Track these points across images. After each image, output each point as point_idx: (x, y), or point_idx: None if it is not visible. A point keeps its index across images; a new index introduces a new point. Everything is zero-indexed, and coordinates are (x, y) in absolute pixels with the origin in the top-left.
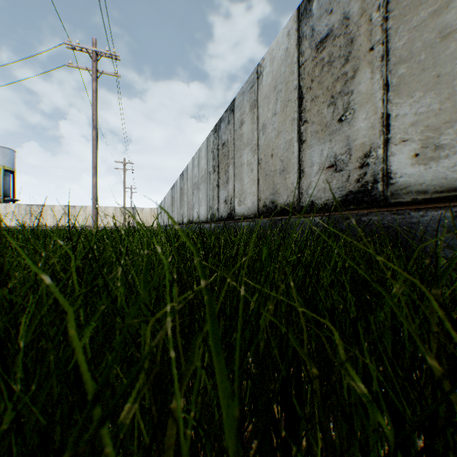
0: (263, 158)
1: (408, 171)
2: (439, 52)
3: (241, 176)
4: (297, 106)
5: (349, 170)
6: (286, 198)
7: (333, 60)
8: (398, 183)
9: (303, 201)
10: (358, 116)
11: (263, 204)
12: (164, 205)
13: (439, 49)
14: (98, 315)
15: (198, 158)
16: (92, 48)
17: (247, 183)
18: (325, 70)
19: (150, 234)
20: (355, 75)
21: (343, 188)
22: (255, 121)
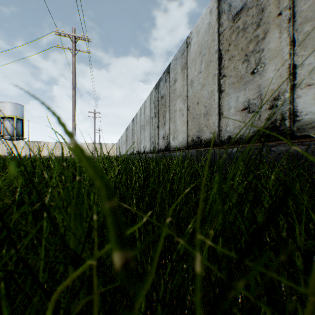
0: (191, 105)
1: (313, 109)
2: None
3: (175, 119)
4: (217, 64)
5: (260, 111)
6: (209, 134)
7: (247, 27)
8: (304, 120)
9: (222, 136)
10: (267, 68)
11: (191, 139)
12: (121, 141)
13: None
14: (21, 251)
15: (144, 107)
16: (72, 34)
17: (179, 124)
18: (240, 35)
19: (95, 160)
20: (265, 36)
21: (255, 125)
22: (185, 78)
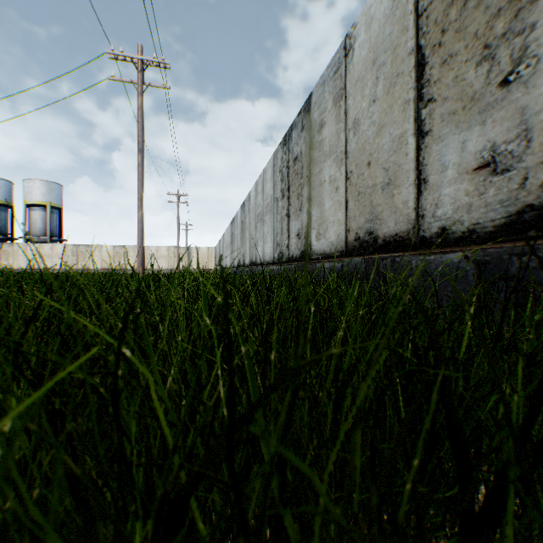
0: (354, 170)
1: None
2: None
3: (321, 198)
4: (413, 79)
5: (525, 167)
6: (394, 226)
7: None
8: None
9: (426, 229)
10: None
11: (354, 236)
12: (223, 243)
13: None
14: None
15: (263, 181)
16: (137, 56)
17: (329, 208)
18: (471, 5)
19: None
20: None
21: (510, 200)
22: (341, 118)
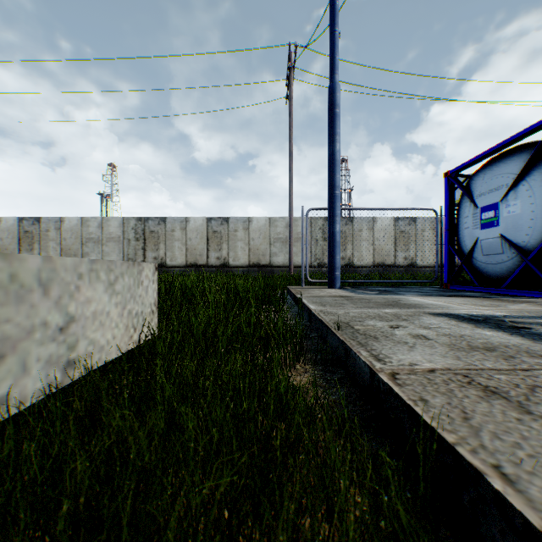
0: (2, 249)
1: None
2: (48, 248)
3: None
4: (19, 241)
5: None
6: None
7: (31, 237)
8: None
9: None
10: (36, 251)
11: None
12: None
13: (48, 248)
14: None
15: None
16: None
17: None
18: (29, 238)
19: None
20: (36, 243)
21: None
22: None
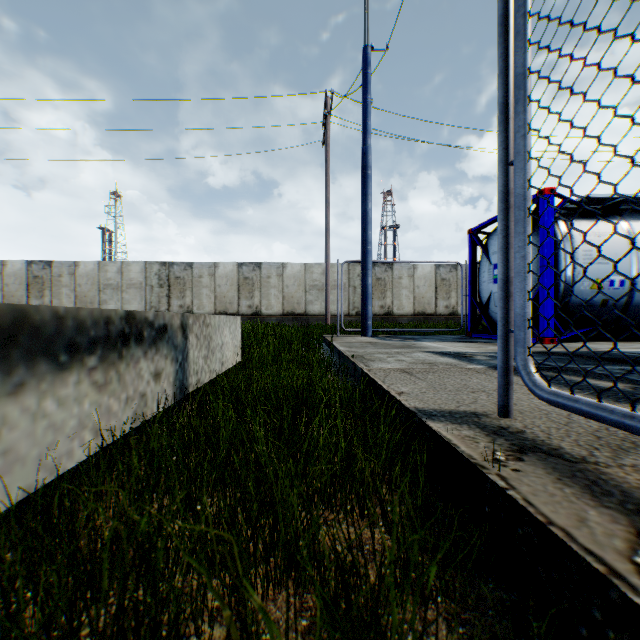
0: (8, 295)
1: None
2: (61, 295)
3: None
4: (28, 287)
5: None
6: None
7: (41, 283)
8: None
9: None
10: (47, 298)
11: None
12: None
13: (61, 295)
14: None
15: None
16: None
17: None
18: (38, 284)
19: None
20: (46, 290)
21: None
22: (2, 280)
